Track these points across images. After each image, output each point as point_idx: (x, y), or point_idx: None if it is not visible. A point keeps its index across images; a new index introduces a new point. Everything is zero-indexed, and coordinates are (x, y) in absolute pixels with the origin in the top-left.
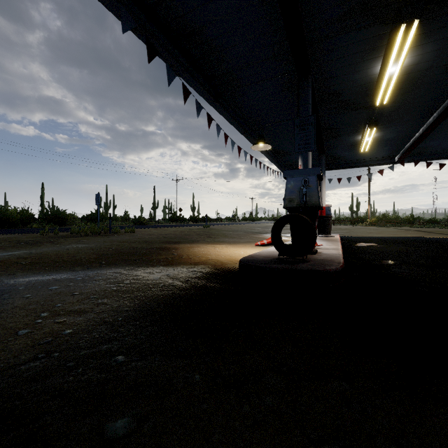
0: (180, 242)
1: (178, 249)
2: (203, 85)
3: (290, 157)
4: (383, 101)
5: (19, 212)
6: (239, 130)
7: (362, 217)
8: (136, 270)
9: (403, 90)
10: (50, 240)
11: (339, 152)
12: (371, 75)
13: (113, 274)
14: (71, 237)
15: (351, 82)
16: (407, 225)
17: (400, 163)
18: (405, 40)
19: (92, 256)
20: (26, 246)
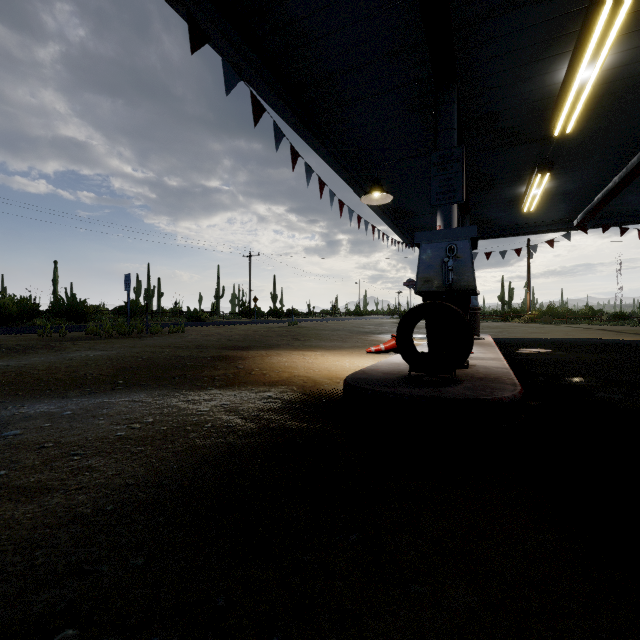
0: (252, 347)
1: (247, 359)
2: (285, 100)
3: (418, 221)
4: (566, 128)
5: (17, 302)
6: (342, 176)
7: (517, 310)
8: (170, 396)
9: (597, 111)
10: (49, 344)
11: (490, 213)
12: (550, 84)
13: (130, 404)
14: (85, 340)
15: (518, 97)
16: (583, 322)
17: (581, 229)
18: (612, 21)
19: (106, 371)
20: (8, 353)
